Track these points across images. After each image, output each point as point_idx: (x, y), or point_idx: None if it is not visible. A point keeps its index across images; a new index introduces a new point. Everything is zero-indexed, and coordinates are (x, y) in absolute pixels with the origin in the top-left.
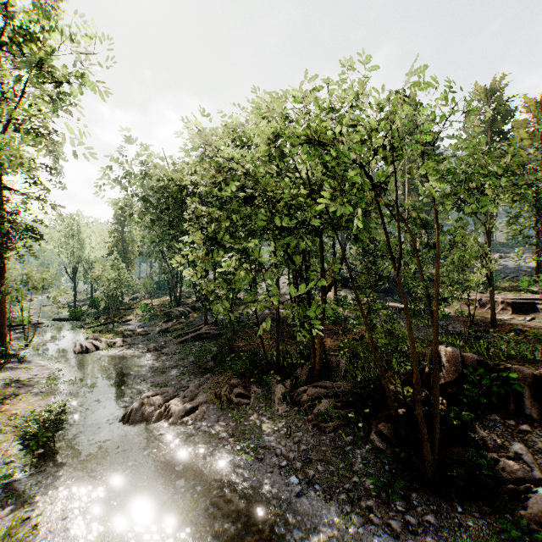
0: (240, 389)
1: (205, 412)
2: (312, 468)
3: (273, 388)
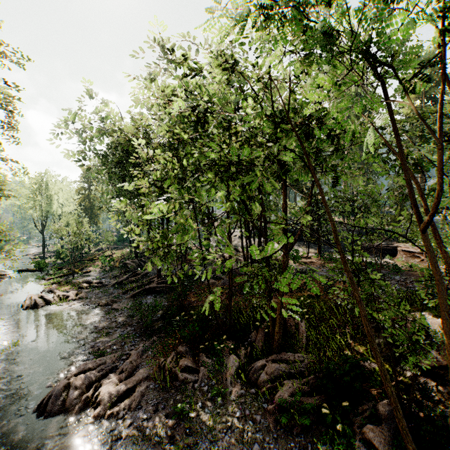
0: (186, 361)
1: (143, 394)
2: None
3: (225, 358)
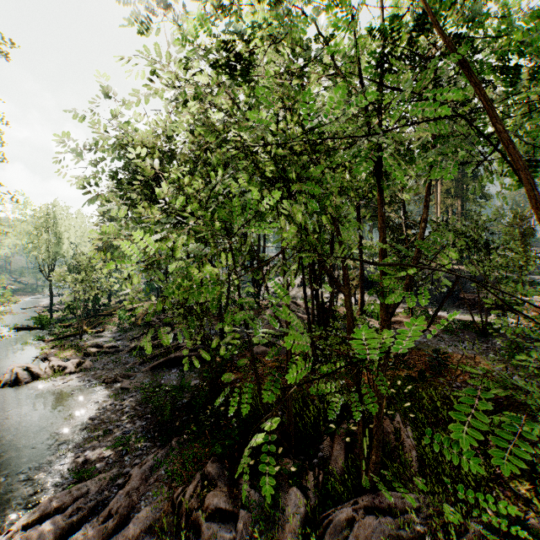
0: (217, 497)
1: None
2: None
3: (282, 493)
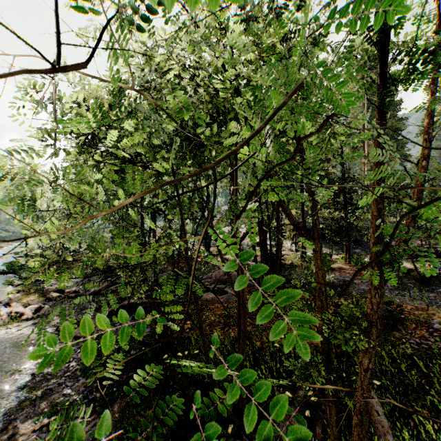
0: None
1: None
2: None
3: None
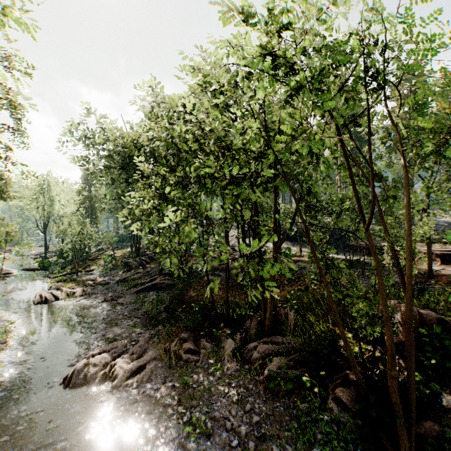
0: (189, 345)
1: (152, 370)
2: (266, 448)
3: (223, 342)
